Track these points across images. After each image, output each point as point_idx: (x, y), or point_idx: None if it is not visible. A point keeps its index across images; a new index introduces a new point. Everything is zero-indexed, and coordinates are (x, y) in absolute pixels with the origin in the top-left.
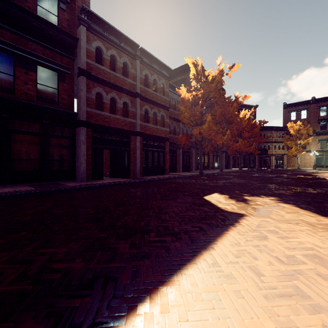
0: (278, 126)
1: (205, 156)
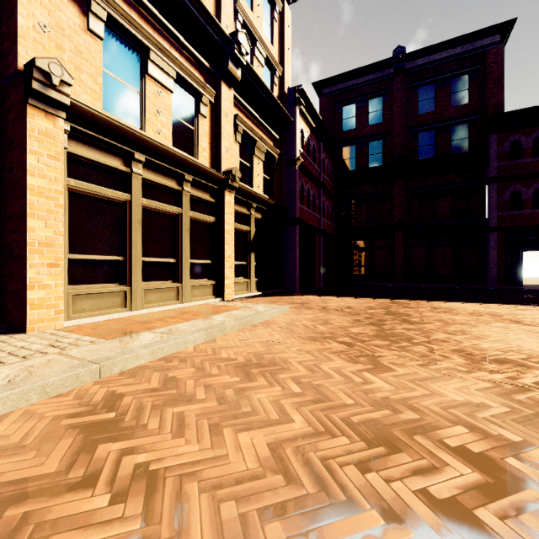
0: None
1: None
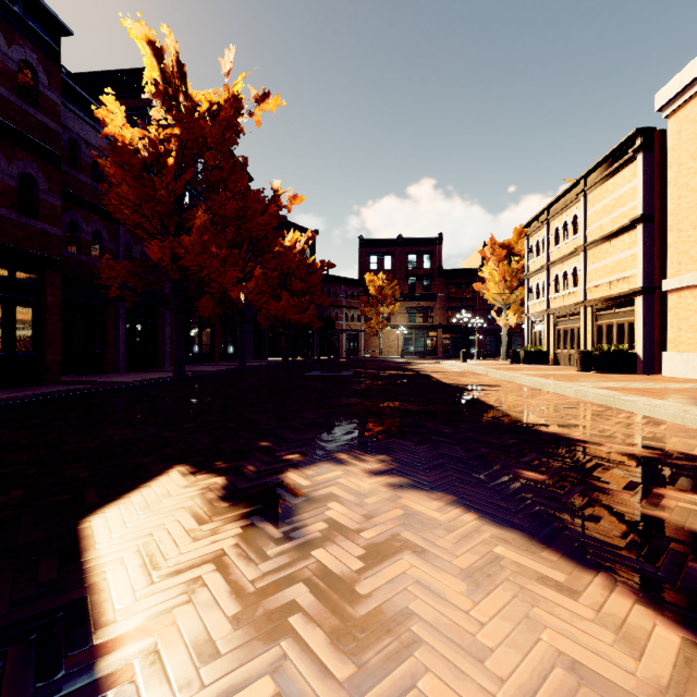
0: (352, 278)
1: (205, 329)
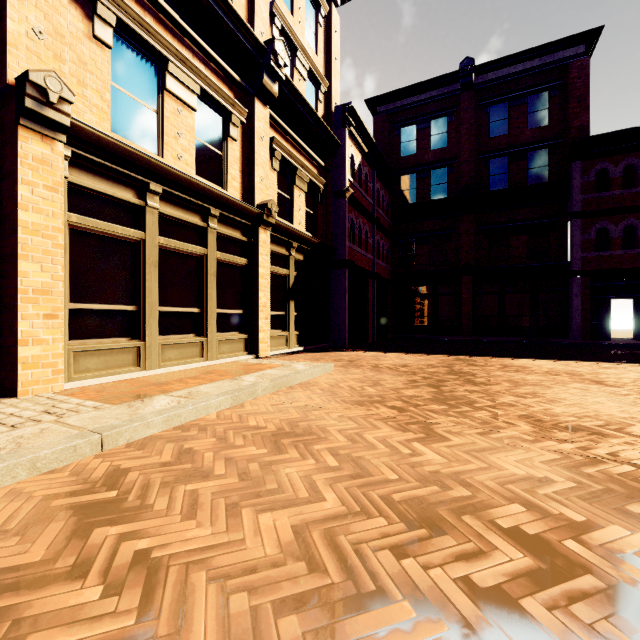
0: None
1: None
